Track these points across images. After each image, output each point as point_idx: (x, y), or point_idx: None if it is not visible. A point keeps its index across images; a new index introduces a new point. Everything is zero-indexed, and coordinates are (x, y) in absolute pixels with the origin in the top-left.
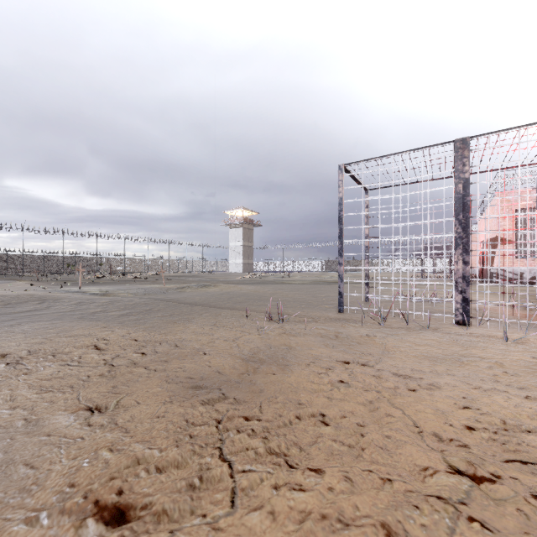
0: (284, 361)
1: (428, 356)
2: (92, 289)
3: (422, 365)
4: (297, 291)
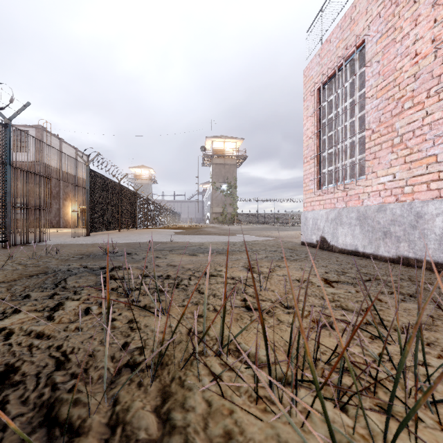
0: None
1: None
2: None
3: None
4: None
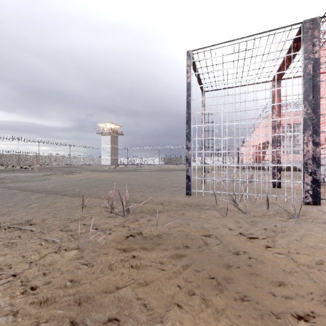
0: None
1: None
2: None
3: None
4: (146, 176)
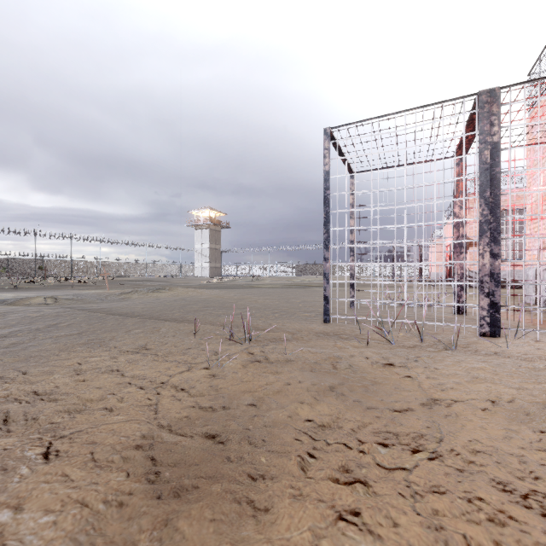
0: (245, 457)
1: (509, 410)
2: (5, 295)
3: (527, 442)
4: (268, 296)
